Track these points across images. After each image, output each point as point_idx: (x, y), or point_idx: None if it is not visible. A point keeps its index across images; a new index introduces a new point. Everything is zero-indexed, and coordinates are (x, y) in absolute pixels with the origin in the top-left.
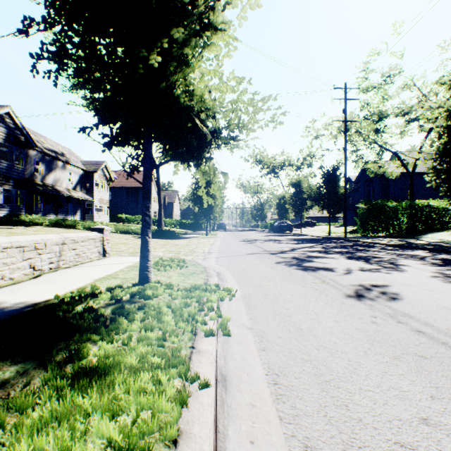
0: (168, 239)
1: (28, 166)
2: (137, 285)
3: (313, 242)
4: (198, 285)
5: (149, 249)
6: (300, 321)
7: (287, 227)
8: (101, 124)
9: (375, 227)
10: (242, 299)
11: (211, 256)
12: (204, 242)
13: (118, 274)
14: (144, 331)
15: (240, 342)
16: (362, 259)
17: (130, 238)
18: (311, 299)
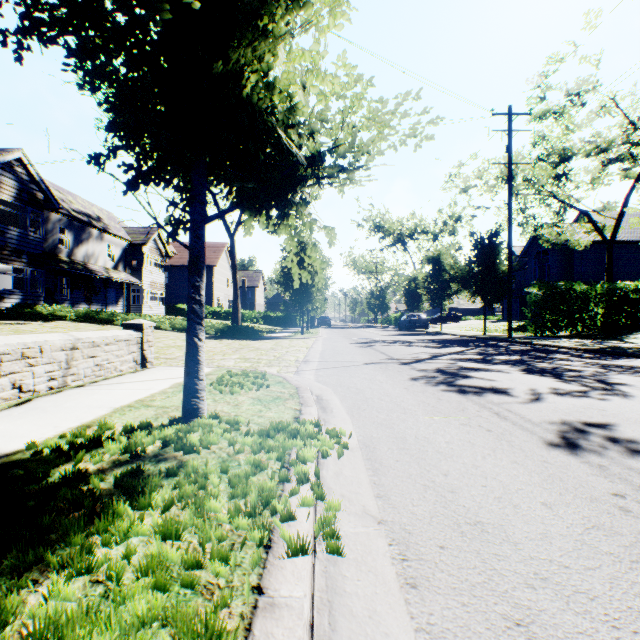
0: (245, 339)
1: (49, 236)
2: (178, 422)
3: (463, 345)
4: (283, 423)
5: (199, 359)
6: (476, 505)
7: (420, 323)
8: (120, 148)
9: (555, 322)
10: (360, 451)
11: (308, 367)
12: (299, 344)
13: (155, 399)
14: (159, 541)
15: (362, 559)
16: (549, 374)
17: None
18: (484, 451)
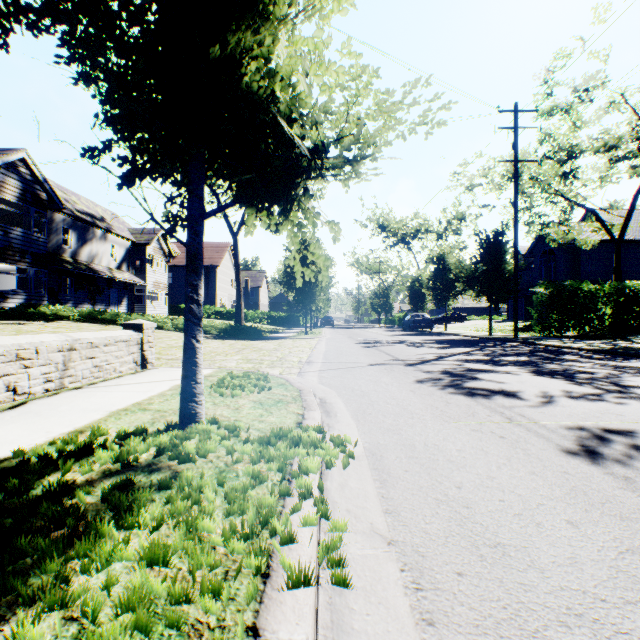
0: (248, 340)
1: (53, 236)
2: (175, 428)
3: (469, 346)
4: (284, 429)
5: (196, 361)
6: (495, 523)
7: (424, 323)
8: (115, 141)
9: (562, 322)
10: (366, 459)
11: (312, 368)
12: (302, 344)
13: (153, 402)
14: (143, 570)
15: (371, 588)
16: (560, 376)
17: None
18: (499, 460)
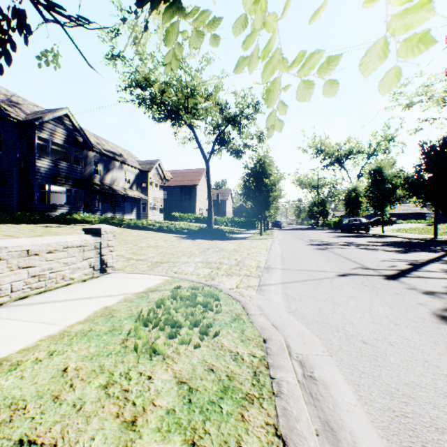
0: (214, 239)
1: (87, 167)
2: None
3: (428, 250)
4: None
5: None
6: None
7: (361, 226)
8: None
9: None
10: None
11: (272, 277)
12: (258, 245)
13: (22, 361)
14: None
15: None
16: None
17: (171, 239)
18: None
